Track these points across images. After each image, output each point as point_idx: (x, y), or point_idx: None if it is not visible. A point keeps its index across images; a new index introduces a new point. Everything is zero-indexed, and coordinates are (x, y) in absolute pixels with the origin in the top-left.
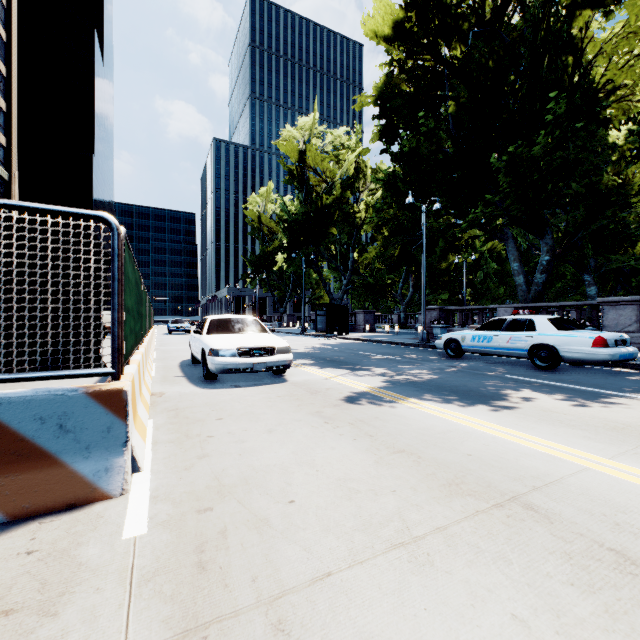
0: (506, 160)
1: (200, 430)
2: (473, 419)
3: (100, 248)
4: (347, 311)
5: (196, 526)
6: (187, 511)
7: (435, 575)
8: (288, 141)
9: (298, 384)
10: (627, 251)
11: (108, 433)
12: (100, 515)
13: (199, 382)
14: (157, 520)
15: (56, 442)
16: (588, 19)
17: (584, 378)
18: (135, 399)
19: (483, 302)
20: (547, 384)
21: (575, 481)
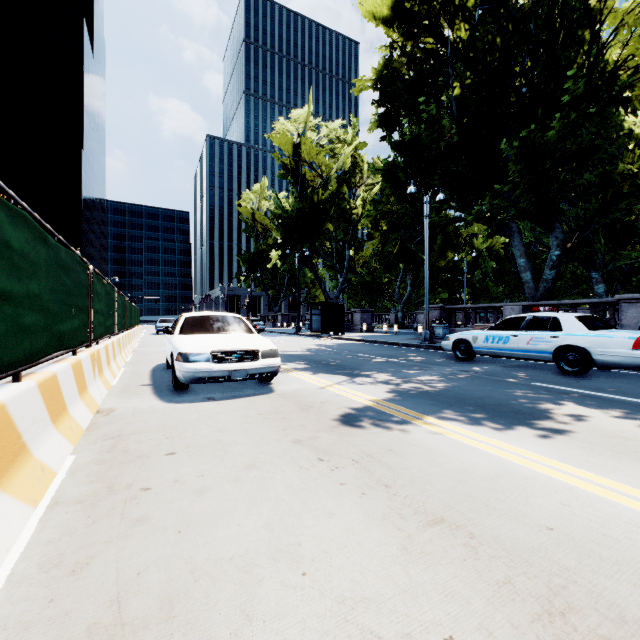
0: (517, 145)
1: (135, 476)
2: (524, 452)
3: None
4: (343, 310)
5: None
6: None
7: None
8: (282, 134)
9: (286, 396)
10: (635, 247)
11: None
12: None
13: (165, 393)
14: None
15: None
16: None
17: (626, 386)
18: (15, 438)
19: (481, 301)
20: (588, 395)
21: None
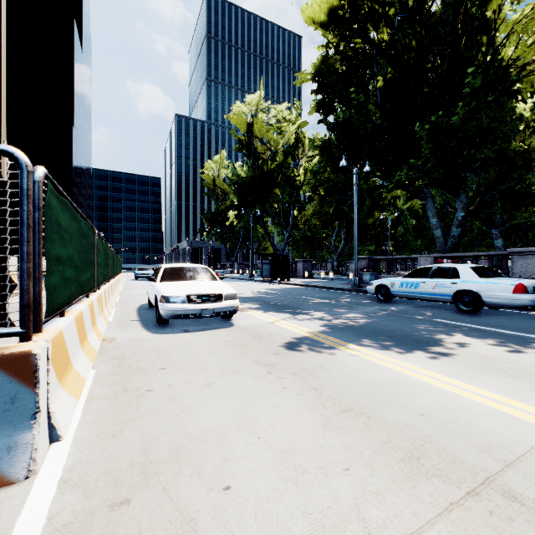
0: (428, 128)
1: (140, 382)
2: (416, 368)
3: (6, 188)
4: (288, 260)
5: (103, 534)
6: (98, 506)
7: None
8: (238, 115)
9: (244, 328)
10: (528, 209)
11: (12, 404)
12: None
13: (151, 326)
14: (56, 522)
15: None
16: (501, 3)
17: (507, 322)
18: (66, 354)
19: (403, 252)
20: (475, 328)
21: None
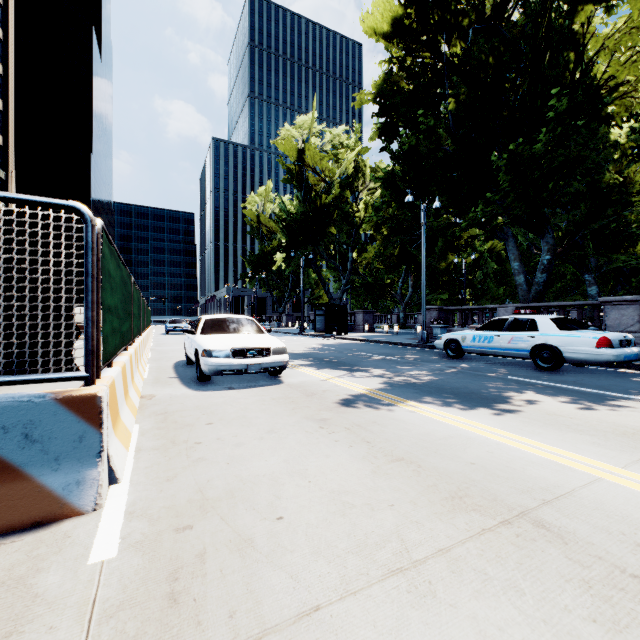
0: (507, 158)
1: (188, 436)
2: (475, 423)
3: (72, 241)
4: (346, 311)
5: (172, 548)
6: (164, 530)
7: (438, 609)
8: (287, 140)
9: (294, 386)
10: (628, 250)
11: (80, 443)
12: (67, 535)
13: (192, 384)
14: (130, 541)
15: (21, 453)
16: (590, 14)
17: (588, 379)
18: (116, 404)
19: (483, 302)
20: (550, 386)
21: (588, 494)
